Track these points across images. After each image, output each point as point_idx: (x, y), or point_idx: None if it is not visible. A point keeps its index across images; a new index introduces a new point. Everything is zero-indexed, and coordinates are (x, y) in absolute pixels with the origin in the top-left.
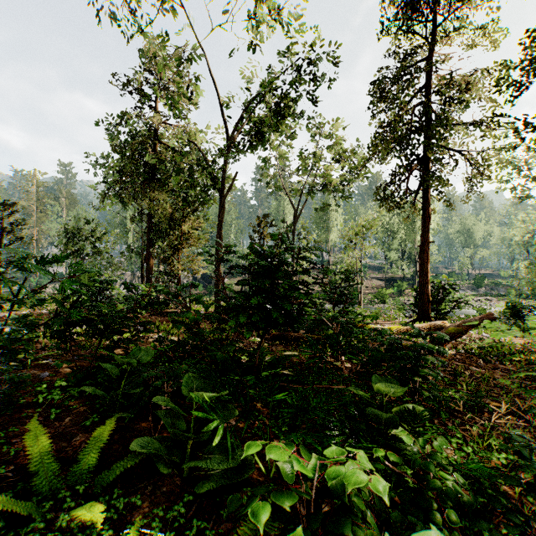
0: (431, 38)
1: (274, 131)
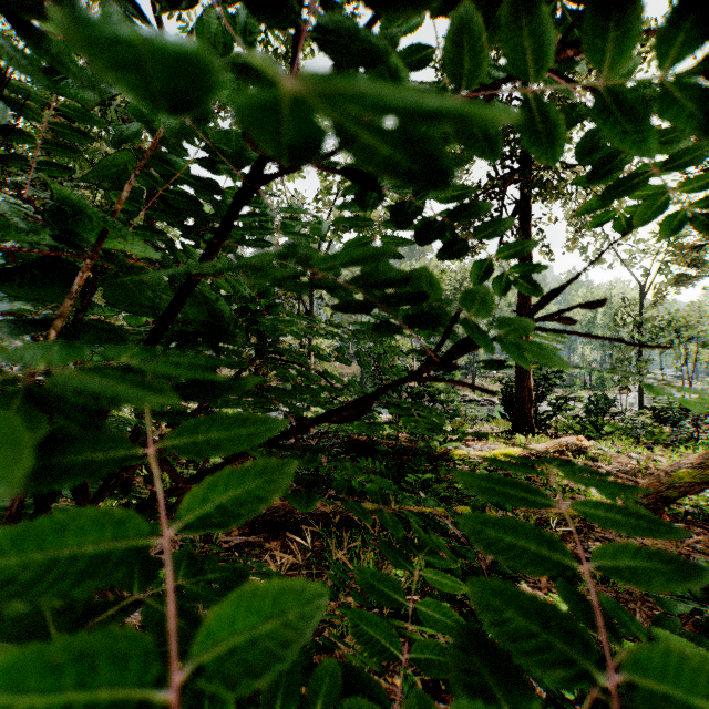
0: None
1: None
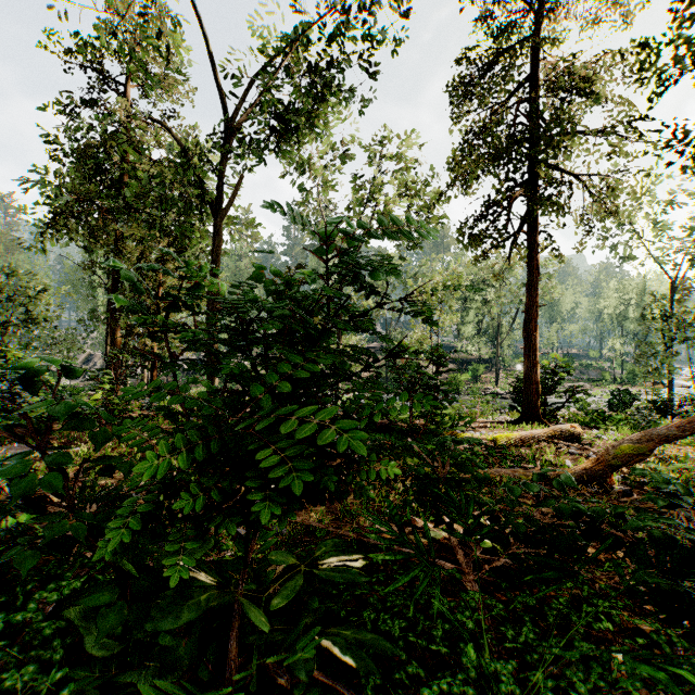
0: (540, 10)
1: (310, 132)
